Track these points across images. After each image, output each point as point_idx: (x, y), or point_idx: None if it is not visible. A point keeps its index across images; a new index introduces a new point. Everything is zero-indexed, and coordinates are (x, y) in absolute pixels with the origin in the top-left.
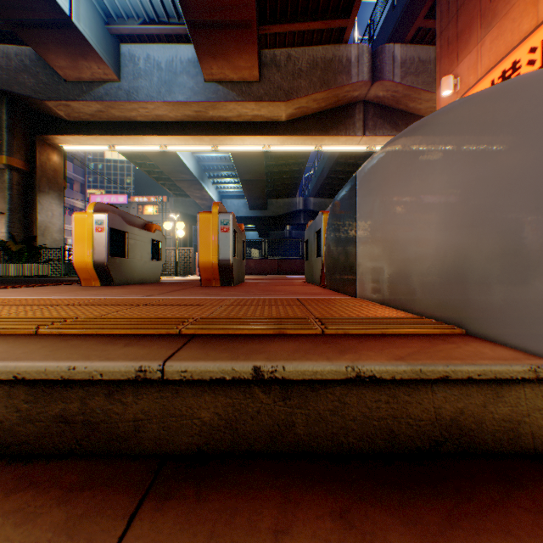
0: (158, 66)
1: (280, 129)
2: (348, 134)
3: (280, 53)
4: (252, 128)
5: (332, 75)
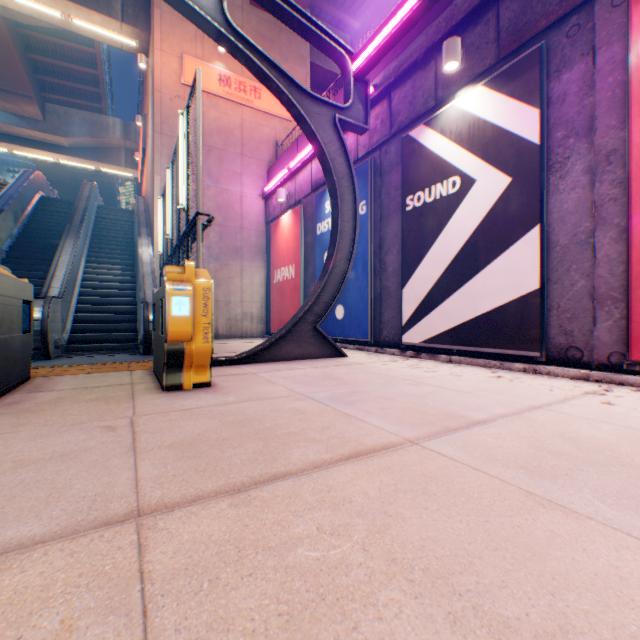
0: None
1: (66, 152)
2: (116, 165)
3: (61, 109)
4: (43, 146)
5: (98, 131)
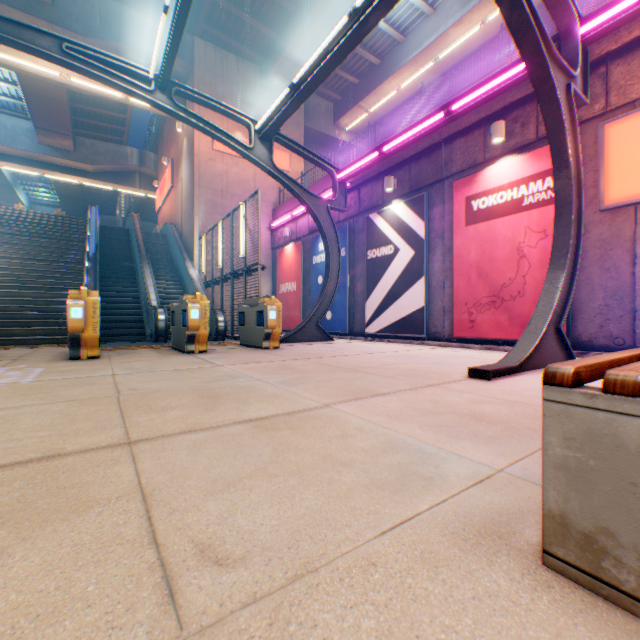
0: (6, 127)
1: (90, 176)
2: (132, 187)
3: (89, 141)
4: (71, 171)
5: (119, 159)
